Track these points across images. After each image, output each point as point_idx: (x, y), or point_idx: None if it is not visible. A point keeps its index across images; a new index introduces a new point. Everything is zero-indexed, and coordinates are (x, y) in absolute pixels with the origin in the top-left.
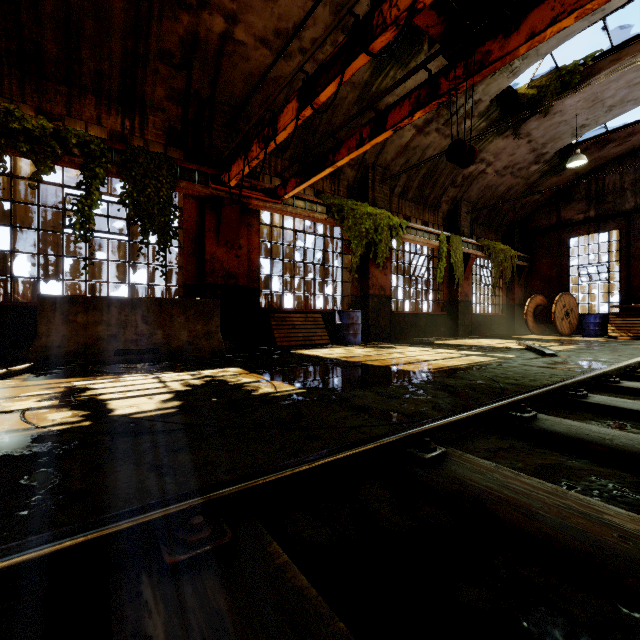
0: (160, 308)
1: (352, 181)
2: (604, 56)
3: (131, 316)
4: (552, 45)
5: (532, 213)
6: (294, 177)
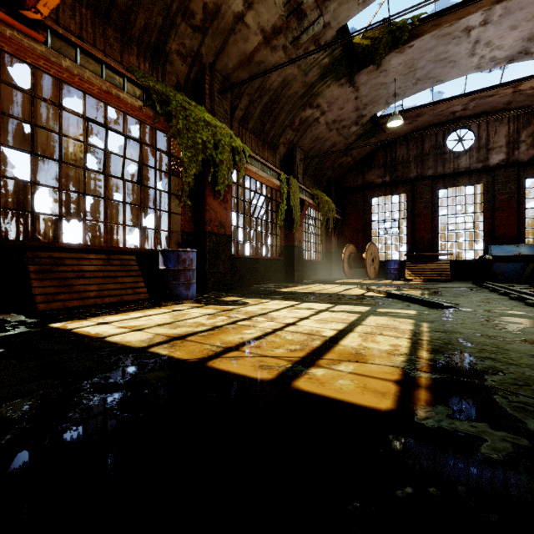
0: None
1: (183, 80)
2: (427, 20)
3: None
4: None
5: (344, 174)
6: None
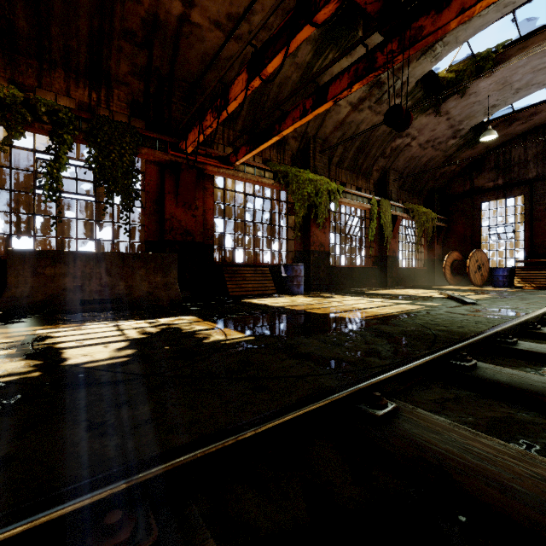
0: (122, 262)
1: (296, 151)
2: (513, 45)
3: (96, 269)
4: (469, 33)
5: (449, 181)
6: (244, 145)
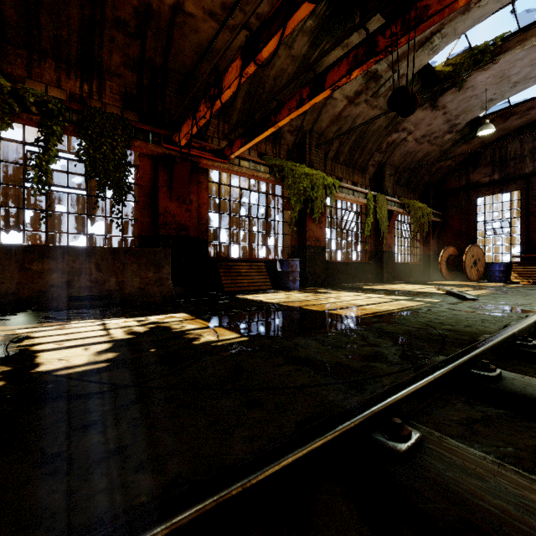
0: (113, 257)
1: (291, 145)
2: (512, 37)
3: (85, 264)
4: (468, 25)
5: (445, 176)
6: (239, 138)
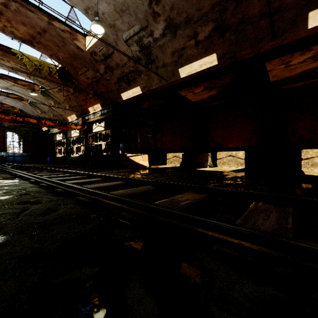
0: None
1: None
2: None
3: None
4: None
5: None
6: None
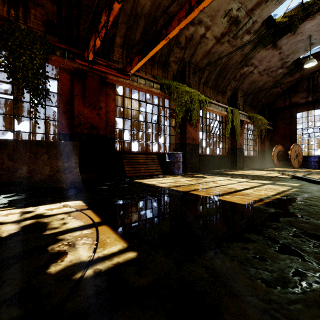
0: (25, 148)
1: (176, 72)
2: None
3: None
4: None
5: (274, 99)
6: (137, 55)
